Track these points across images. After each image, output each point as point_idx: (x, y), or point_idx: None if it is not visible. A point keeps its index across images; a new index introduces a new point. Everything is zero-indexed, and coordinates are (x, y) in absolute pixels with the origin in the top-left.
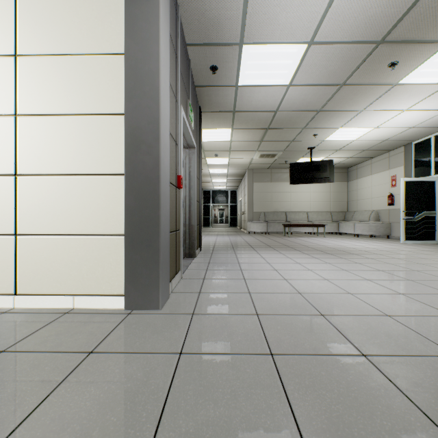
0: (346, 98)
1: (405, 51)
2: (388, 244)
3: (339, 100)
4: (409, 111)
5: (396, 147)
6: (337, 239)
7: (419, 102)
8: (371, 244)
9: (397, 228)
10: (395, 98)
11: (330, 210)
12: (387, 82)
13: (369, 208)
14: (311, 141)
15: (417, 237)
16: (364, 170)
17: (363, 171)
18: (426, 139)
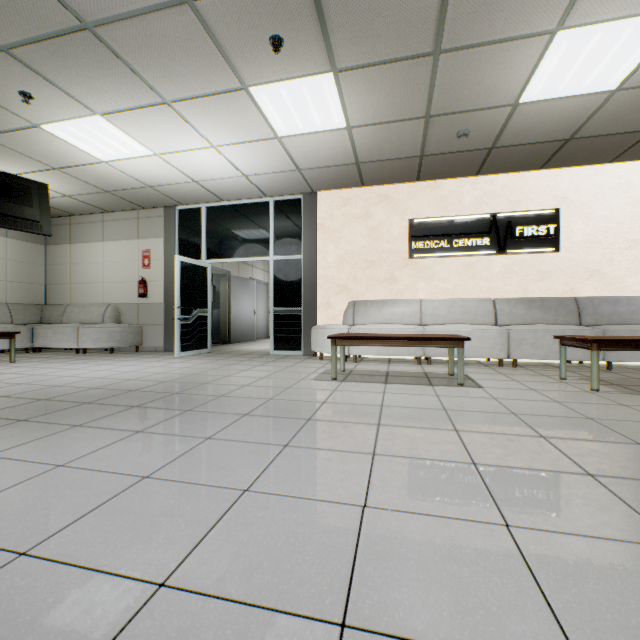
0: (168, 46)
1: (305, 33)
2: (168, 361)
3: (151, 38)
4: (217, 152)
5: (154, 206)
6: (59, 364)
7: (235, 145)
8: (146, 365)
9: (153, 334)
10: (223, 116)
11: (8, 299)
12: (243, 73)
13: (101, 300)
14: (1, 107)
15: (193, 346)
16: (89, 230)
17: (86, 231)
18: (196, 209)
